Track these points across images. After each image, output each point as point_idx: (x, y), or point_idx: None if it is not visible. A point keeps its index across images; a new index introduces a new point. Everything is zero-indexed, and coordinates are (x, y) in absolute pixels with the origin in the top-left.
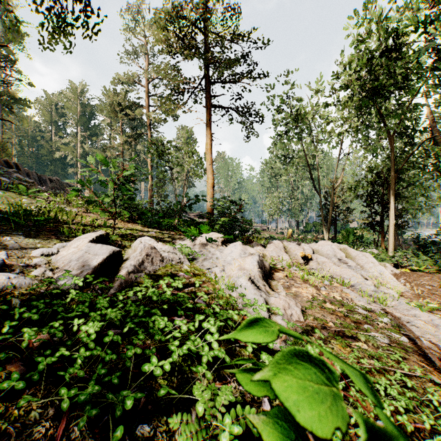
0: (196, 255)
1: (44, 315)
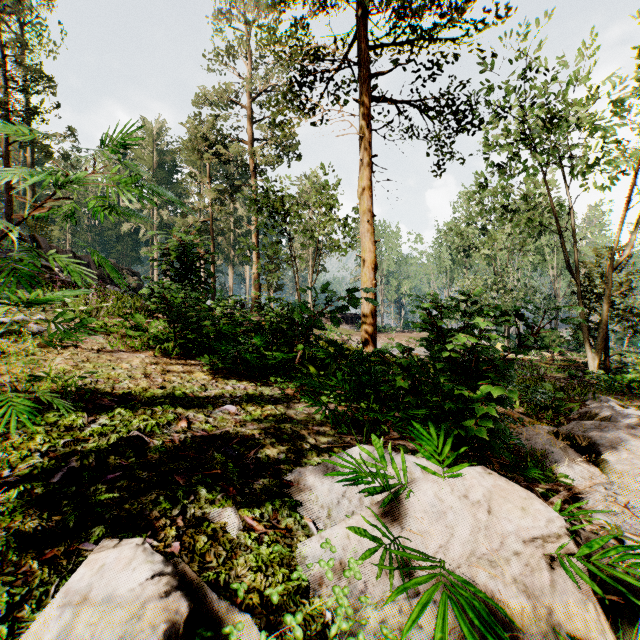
0: None
1: None
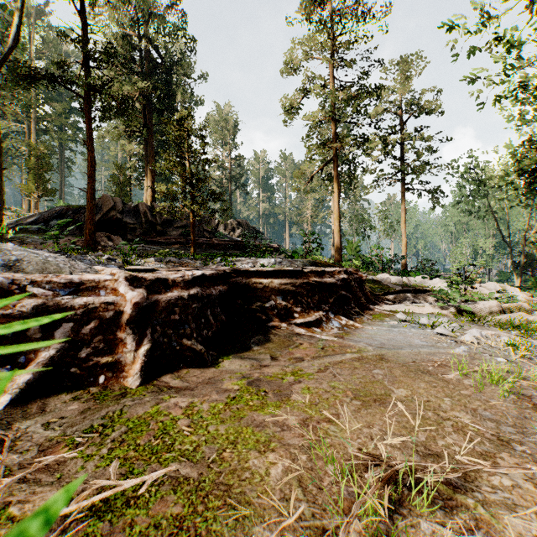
0: (419, 283)
1: (406, 286)
